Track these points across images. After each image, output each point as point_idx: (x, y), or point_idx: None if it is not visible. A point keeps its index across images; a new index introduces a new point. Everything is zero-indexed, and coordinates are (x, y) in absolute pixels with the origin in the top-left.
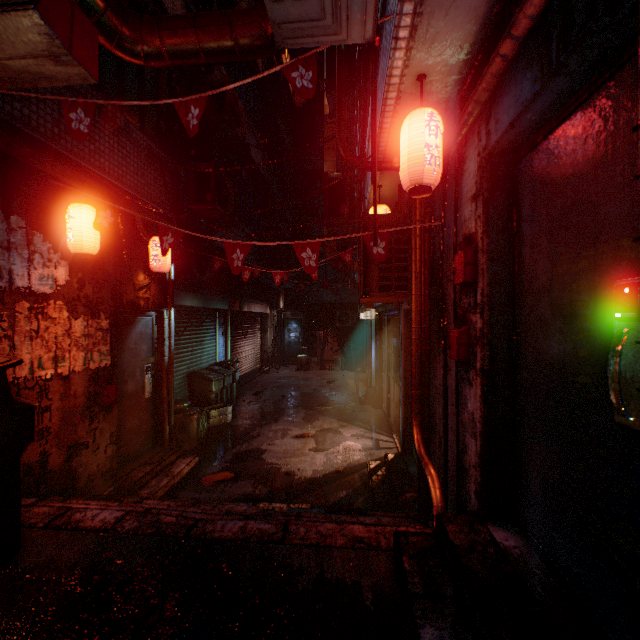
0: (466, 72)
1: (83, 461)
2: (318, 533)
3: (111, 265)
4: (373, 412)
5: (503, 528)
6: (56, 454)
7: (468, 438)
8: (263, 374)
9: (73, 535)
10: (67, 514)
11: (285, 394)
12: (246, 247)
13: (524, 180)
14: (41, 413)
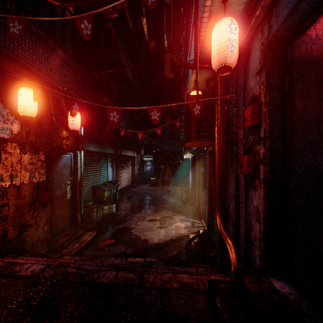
0: None
1: (29, 234)
2: (161, 280)
3: (46, 125)
4: (190, 207)
5: (279, 279)
6: (12, 230)
7: (253, 222)
8: (133, 188)
9: (12, 280)
10: (12, 267)
11: (144, 198)
12: (119, 110)
13: (295, 55)
14: (2, 207)
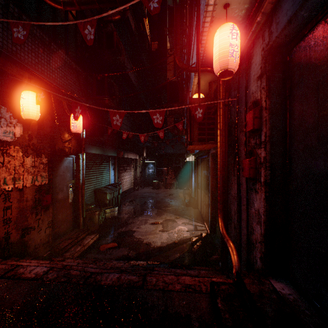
0: (254, 2)
1: (31, 237)
2: (164, 282)
3: (48, 128)
4: (193, 210)
5: (279, 281)
6: (15, 233)
7: (255, 225)
8: (135, 191)
9: (16, 282)
10: (15, 269)
11: (146, 201)
12: (122, 114)
13: (294, 61)
14: (5, 210)
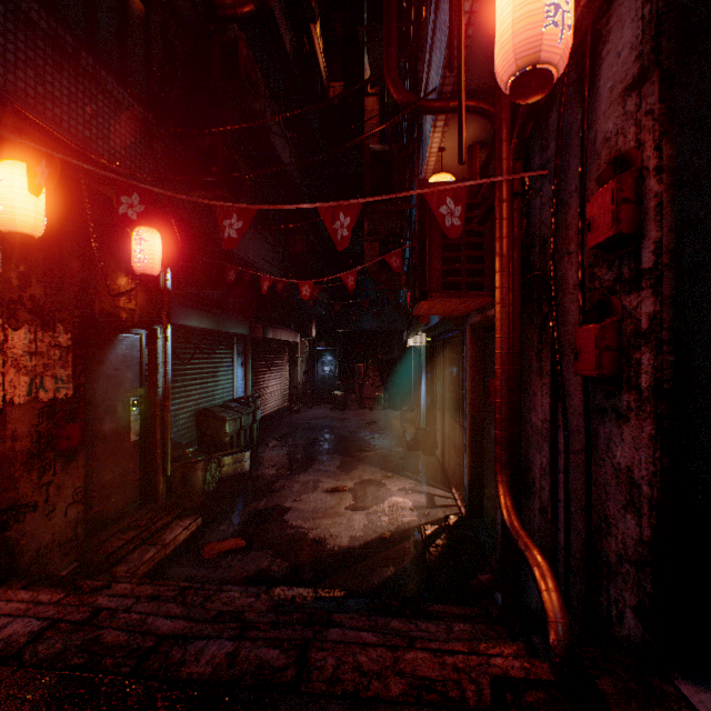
0: None
1: (28, 529)
2: (357, 669)
3: (75, 260)
4: (424, 459)
5: (706, 687)
6: None
7: (616, 511)
8: (292, 414)
9: None
10: None
11: (317, 437)
12: (248, 213)
13: None
14: None
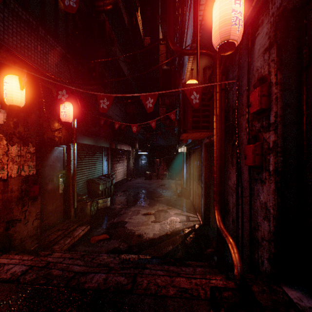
0: None
1: (17, 230)
2: (156, 284)
3: (36, 116)
4: (185, 201)
5: (294, 289)
6: None
7: (261, 220)
8: (128, 181)
9: None
10: None
11: (139, 191)
12: (111, 97)
13: None
14: None
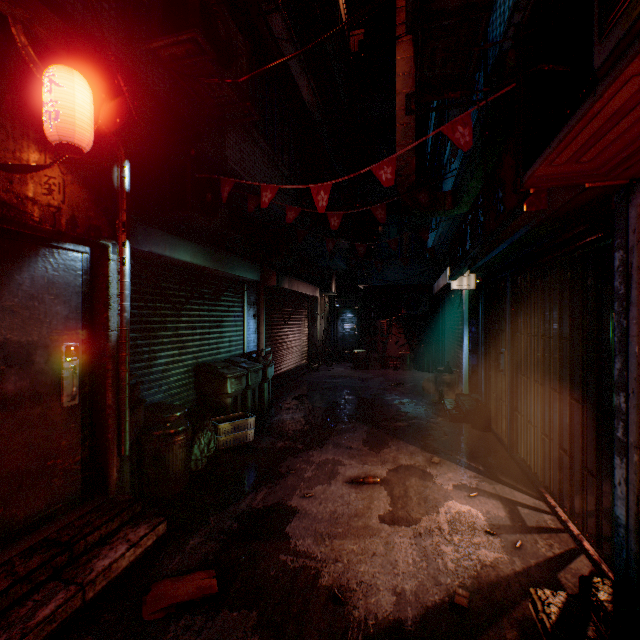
0: None
1: None
2: None
3: None
4: (478, 437)
5: None
6: None
7: None
8: (311, 372)
9: None
10: None
11: (337, 399)
12: None
13: None
14: None
